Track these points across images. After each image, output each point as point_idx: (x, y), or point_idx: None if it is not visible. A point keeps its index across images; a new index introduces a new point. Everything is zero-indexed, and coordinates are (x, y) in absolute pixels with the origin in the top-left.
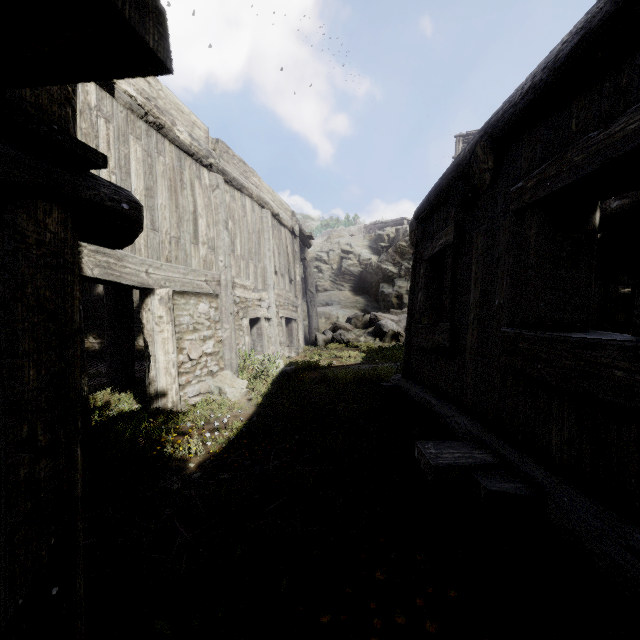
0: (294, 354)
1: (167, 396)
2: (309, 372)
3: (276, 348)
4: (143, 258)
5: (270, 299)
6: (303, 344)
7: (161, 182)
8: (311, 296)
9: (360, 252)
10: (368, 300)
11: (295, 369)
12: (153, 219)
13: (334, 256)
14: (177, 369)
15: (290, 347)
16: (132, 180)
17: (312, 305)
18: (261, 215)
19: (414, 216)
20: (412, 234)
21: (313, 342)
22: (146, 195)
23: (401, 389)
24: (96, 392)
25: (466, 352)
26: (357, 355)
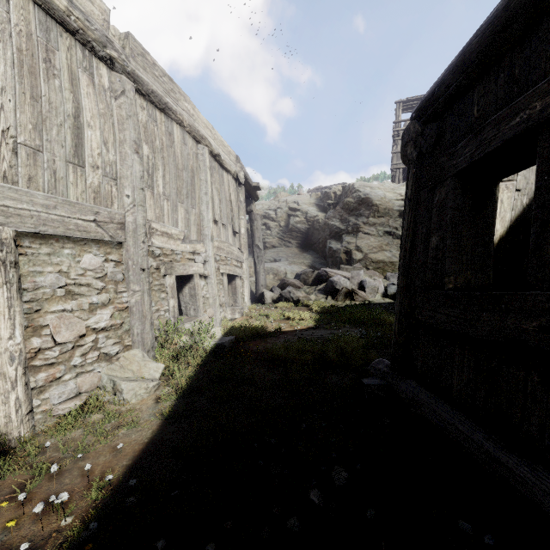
0: (238, 315)
1: None
2: (253, 342)
3: (215, 310)
4: None
5: (207, 252)
6: (249, 303)
7: None
8: (258, 251)
9: (307, 209)
10: (315, 256)
11: (236, 338)
12: None
13: (282, 213)
14: (24, 363)
15: (233, 308)
16: None
17: (259, 261)
18: (196, 151)
19: (415, 115)
20: (408, 146)
21: (260, 299)
22: None
23: (398, 394)
24: None
25: None
26: (309, 316)
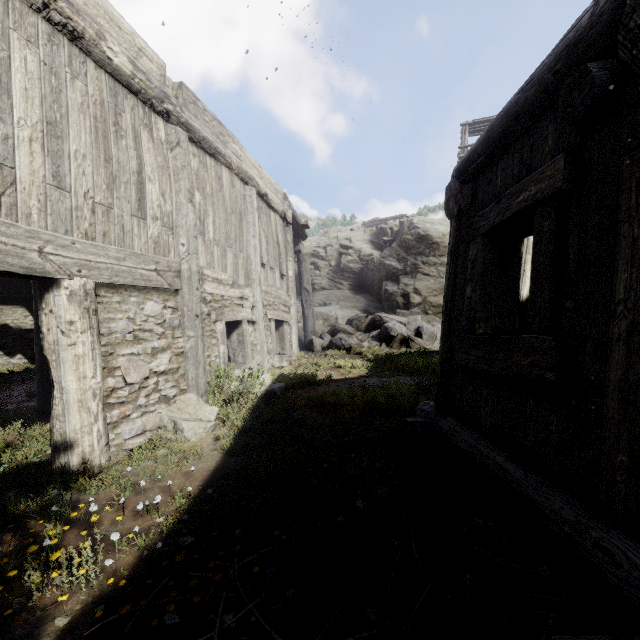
0: (286, 363)
1: (82, 444)
2: (303, 389)
3: (263, 358)
4: (33, 228)
5: (255, 297)
6: (297, 350)
7: (77, 118)
8: (307, 294)
9: (360, 247)
10: (369, 299)
11: (285, 385)
12: (59, 171)
13: (332, 252)
14: (102, 400)
15: (281, 355)
16: (14, 102)
17: (308, 305)
18: (244, 193)
19: (455, 174)
20: (450, 201)
21: (309, 347)
22: (45, 132)
23: (438, 429)
24: (10, 423)
25: (606, 396)
26: (361, 364)
